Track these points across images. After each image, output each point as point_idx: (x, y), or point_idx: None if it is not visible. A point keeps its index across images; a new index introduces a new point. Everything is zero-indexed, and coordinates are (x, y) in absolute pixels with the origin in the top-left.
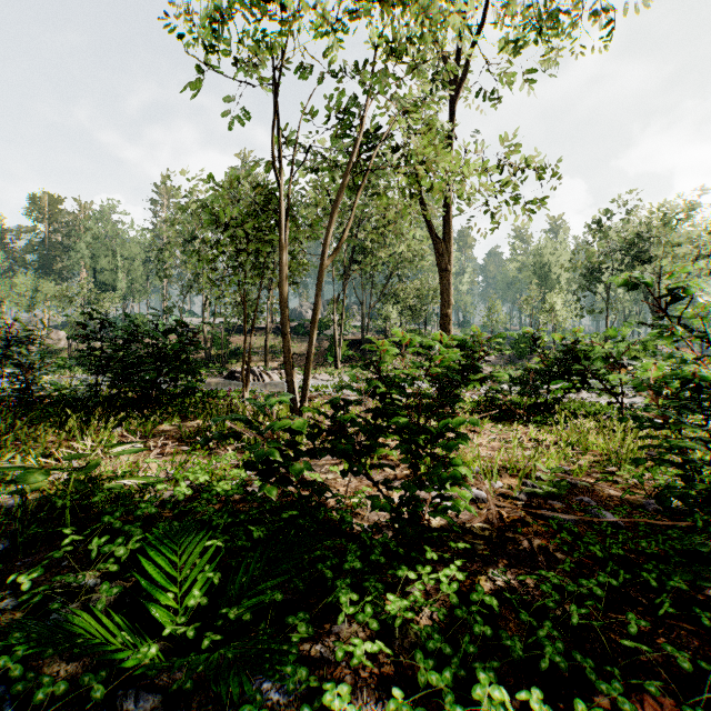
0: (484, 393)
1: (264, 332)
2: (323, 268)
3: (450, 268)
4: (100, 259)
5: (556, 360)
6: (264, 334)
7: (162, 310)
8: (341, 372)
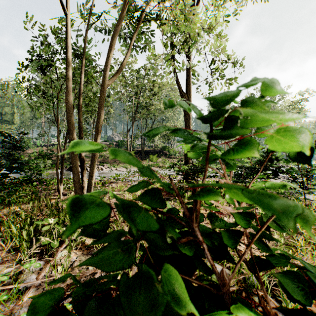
0: (217, 182)
1: None
2: (105, 86)
3: None
4: (5, 108)
5: (257, 161)
6: None
7: (38, 134)
8: (131, 166)
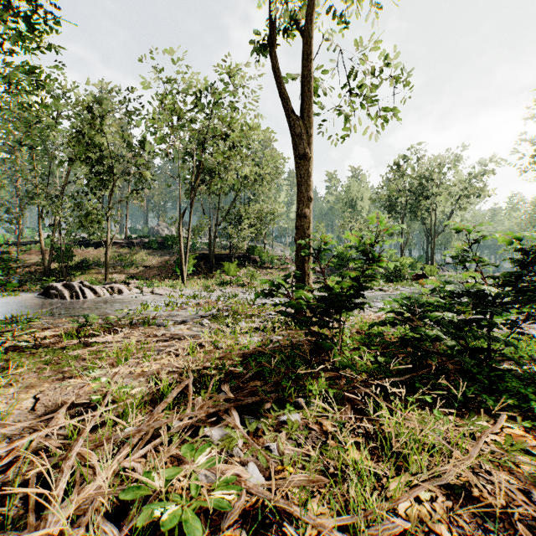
0: (403, 340)
1: (118, 246)
2: None
3: (309, 153)
4: None
5: (505, 276)
6: (117, 248)
7: None
8: (186, 284)
